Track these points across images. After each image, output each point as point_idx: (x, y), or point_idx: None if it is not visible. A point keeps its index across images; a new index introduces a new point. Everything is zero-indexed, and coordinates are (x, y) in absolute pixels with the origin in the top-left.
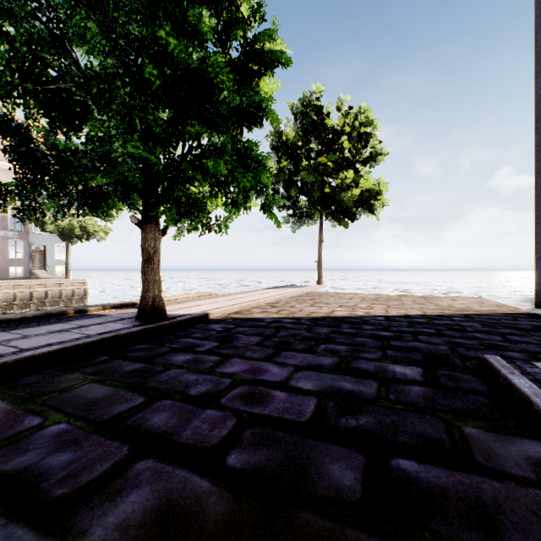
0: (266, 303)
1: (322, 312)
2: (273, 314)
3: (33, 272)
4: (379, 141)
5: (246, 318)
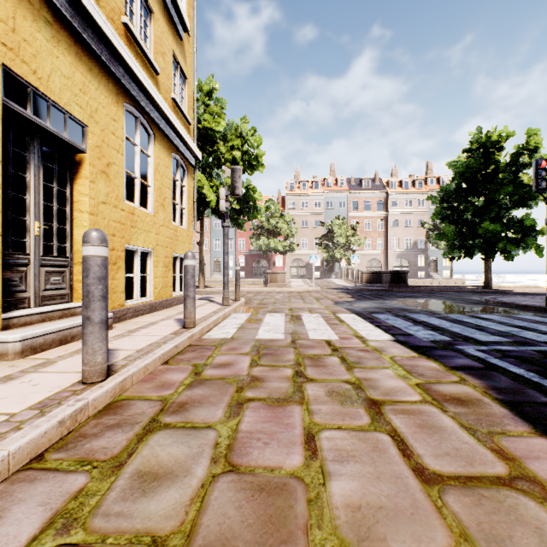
0: None
1: None
2: None
3: (429, 275)
4: None
5: (530, 293)
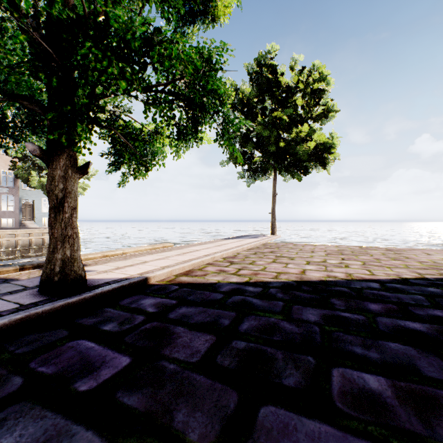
0: (223, 257)
1: (291, 272)
2: (231, 277)
3: (22, 223)
4: (331, 99)
5: (196, 283)
